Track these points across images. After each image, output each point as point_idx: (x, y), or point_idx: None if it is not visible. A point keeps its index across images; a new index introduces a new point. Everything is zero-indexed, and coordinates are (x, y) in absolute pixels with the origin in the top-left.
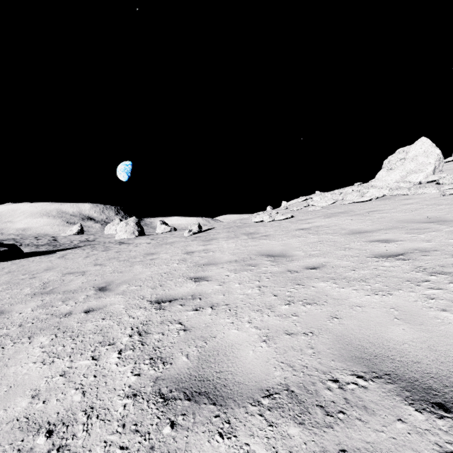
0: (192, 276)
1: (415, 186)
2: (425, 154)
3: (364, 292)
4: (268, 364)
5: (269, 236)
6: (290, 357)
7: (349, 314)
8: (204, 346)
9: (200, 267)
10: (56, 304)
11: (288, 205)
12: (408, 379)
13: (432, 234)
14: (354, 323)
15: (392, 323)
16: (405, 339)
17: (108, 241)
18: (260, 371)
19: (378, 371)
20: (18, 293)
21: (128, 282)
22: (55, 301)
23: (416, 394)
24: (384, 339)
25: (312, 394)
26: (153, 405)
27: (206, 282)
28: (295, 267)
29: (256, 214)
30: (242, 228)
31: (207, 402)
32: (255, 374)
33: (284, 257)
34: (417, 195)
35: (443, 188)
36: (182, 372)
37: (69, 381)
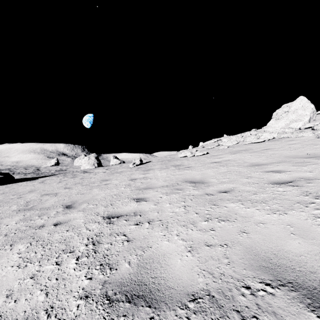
0: (134, 197)
1: (297, 131)
2: (303, 108)
3: (265, 212)
4: (193, 272)
5: (191, 167)
6: (210, 265)
7: (254, 229)
8: (142, 255)
9: (141, 190)
10: (34, 218)
11: (204, 145)
12: (308, 287)
13: (313, 166)
14: (260, 237)
15: (289, 238)
16: (302, 251)
17: (76, 170)
18: (187, 277)
19: (282, 280)
20: (7, 209)
21: (88, 201)
22: (33, 216)
23: (316, 302)
24: (284, 251)
25: (229, 299)
26: (100, 306)
27: (145, 202)
28: (211, 191)
29: (181, 151)
30: (171, 161)
31: (143, 304)
32: (183, 280)
33: (202, 183)
34: (298, 137)
35: (317, 132)
36: (124, 277)
37: (37, 283)
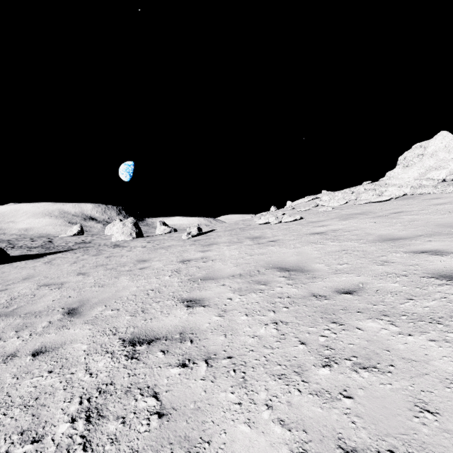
0: (184, 297)
1: (442, 184)
2: (447, 149)
3: (451, 348)
4: None
5: (278, 242)
6: None
7: (450, 403)
8: None
9: (196, 282)
10: (6, 334)
11: (293, 205)
12: None
13: None
14: None
15: None
16: None
17: (104, 243)
18: None
19: None
20: None
21: (106, 301)
22: (8, 330)
23: None
24: None
25: None
26: None
27: (201, 308)
28: (321, 290)
29: (260, 215)
30: (246, 230)
31: None
32: None
33: (302, 272)
34: (447, 193)
35: None
36: None
37: None
